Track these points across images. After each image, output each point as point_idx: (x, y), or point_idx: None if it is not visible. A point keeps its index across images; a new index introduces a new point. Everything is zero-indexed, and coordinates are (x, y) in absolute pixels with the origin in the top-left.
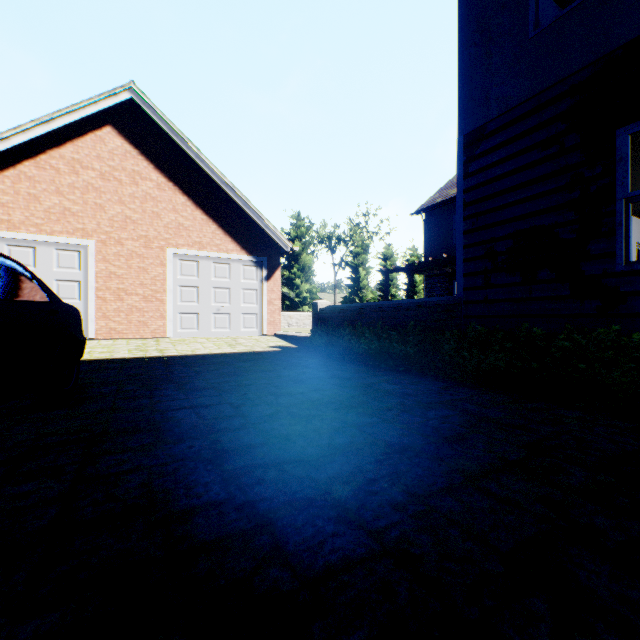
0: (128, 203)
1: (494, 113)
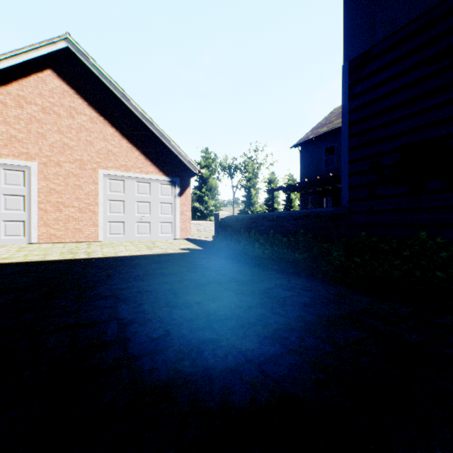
0: (66, 133)
1: (380, 37)
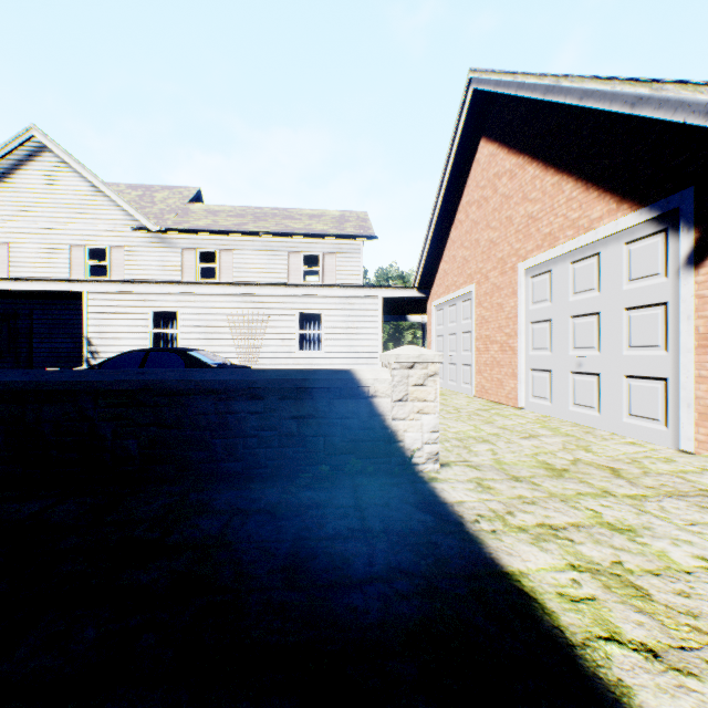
0: (491, 223)
1: None
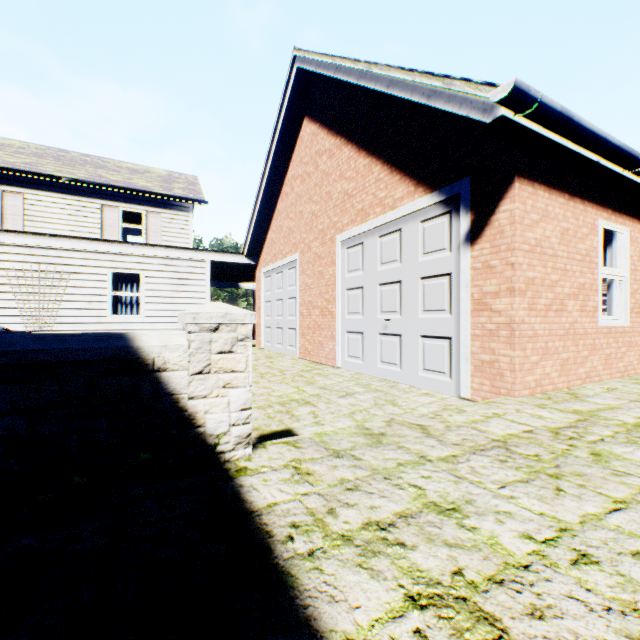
0: (313, 197)
1: None
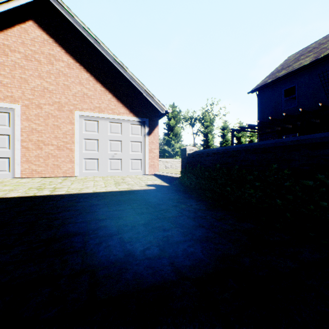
0: (45, 78)
1: None
